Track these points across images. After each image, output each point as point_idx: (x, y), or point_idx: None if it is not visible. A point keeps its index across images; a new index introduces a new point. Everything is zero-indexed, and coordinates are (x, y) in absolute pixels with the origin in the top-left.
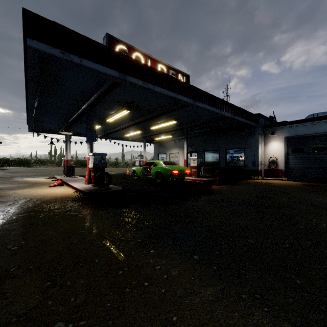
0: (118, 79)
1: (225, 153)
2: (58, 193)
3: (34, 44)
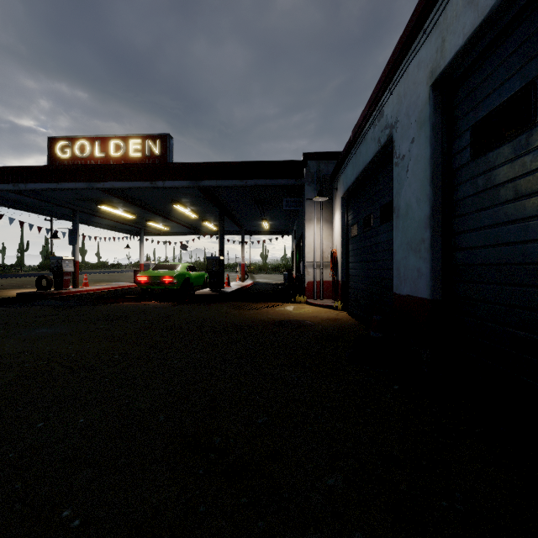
0: None
1: (299, 246)
2: None
3: None
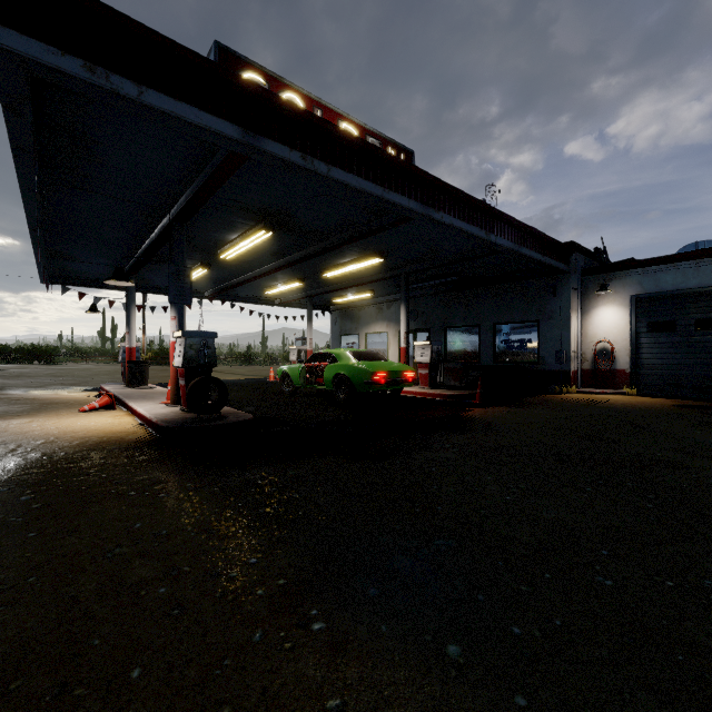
0: (240, 145)
1: (493, 333)
2: (96, 428)
3: (9, 40)
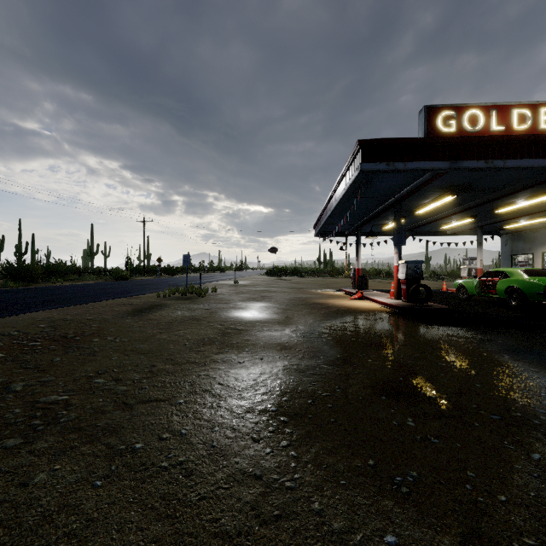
0: (448, 169)
1: None
2: (366, 306)
3: (365, 167)
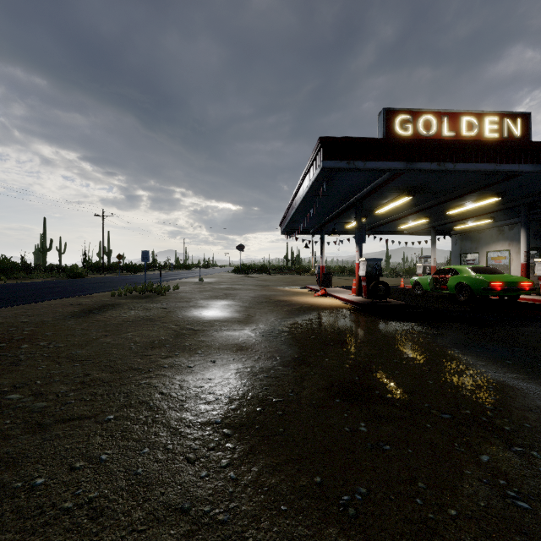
0: (404, 170)
1: None
2: (328, 303)
3: (327, 164)
